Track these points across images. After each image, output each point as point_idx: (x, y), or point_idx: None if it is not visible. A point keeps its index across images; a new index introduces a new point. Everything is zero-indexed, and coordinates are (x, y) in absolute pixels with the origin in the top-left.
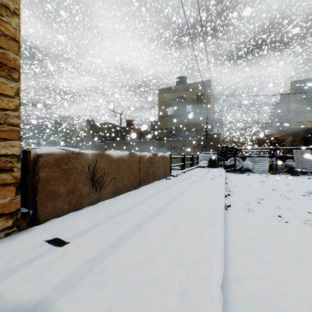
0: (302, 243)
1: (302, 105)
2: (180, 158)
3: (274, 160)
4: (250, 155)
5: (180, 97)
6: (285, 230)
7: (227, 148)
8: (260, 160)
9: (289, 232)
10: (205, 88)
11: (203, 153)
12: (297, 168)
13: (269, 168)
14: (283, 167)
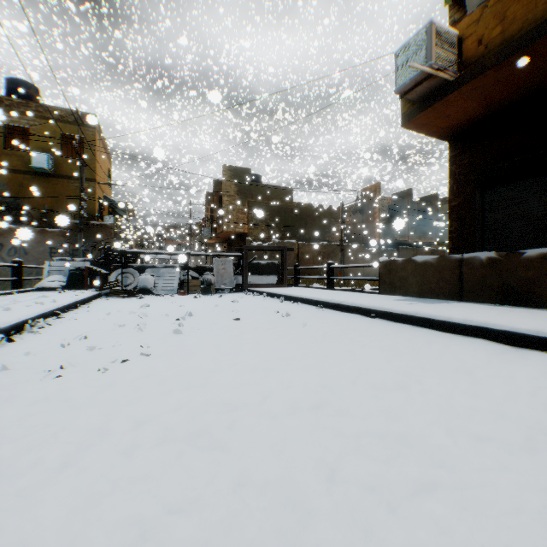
0: (10, 423)
1: (235, 200)
2: (9, 272)
3: (190, 273)
4: (153, 265)
5: (18, 128)
6: (25, 398)
7: (117, 252)
8: (168, 273)
9: (27, 401)
10: (85, 128)
11: (57, 259)
12: (217, 285)
13: (182, 286)
14: (200, 283)
